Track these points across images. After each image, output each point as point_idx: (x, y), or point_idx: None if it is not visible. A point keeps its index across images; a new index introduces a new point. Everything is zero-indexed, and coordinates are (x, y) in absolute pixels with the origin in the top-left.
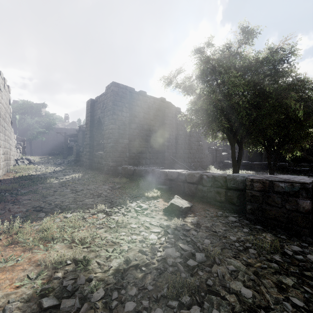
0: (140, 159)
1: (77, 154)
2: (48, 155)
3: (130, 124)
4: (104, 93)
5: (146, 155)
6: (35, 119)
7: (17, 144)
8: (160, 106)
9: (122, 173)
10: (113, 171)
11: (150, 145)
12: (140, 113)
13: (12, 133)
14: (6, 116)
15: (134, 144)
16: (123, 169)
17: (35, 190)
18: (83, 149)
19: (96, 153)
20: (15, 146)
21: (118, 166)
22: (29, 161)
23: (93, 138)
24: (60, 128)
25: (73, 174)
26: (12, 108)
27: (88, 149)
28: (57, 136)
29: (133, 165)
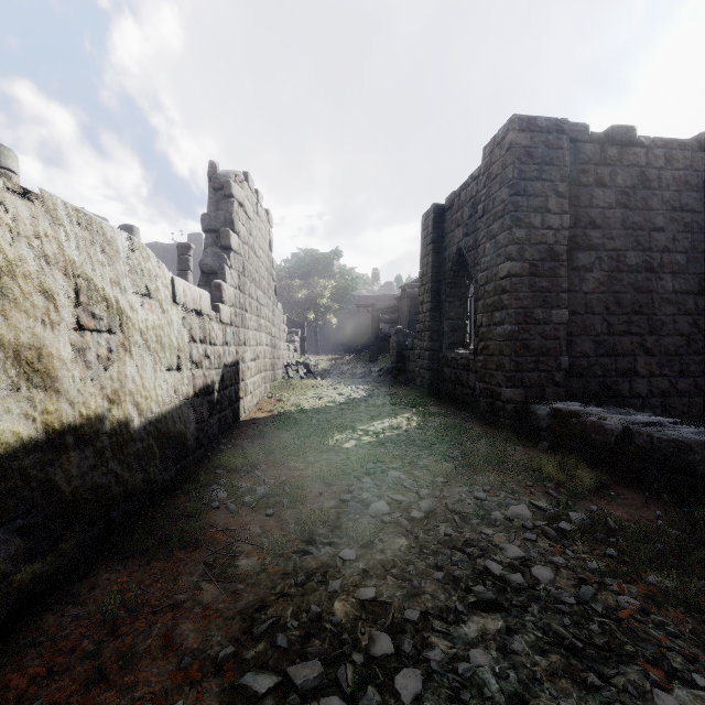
0: (607, 378)
1: (397, 353)
2: (344, 352)
3: (572, 254)
4: (477, 172)
5: (635, 361)
6: (322, 283)
7: (292, 334)
8: (693, 172)
9: (553, 433)
10: (514, 417)
11: (652, 324)
12: (610, 209)
13: (280, 313)
14: (261, 276)
15: (587, 322)
16: (558, 419)
17: (293, 482)
18: (414, 342)
19: (448, 355)
20: (286, 338)
21: (529, 400)
22: (308, 370)
23: (439, 311)
24: (365, 297)
25: (392, 415)
26: (289, 268)
27: (426, 344)
28: (360, 314)
29: (583, 398)
